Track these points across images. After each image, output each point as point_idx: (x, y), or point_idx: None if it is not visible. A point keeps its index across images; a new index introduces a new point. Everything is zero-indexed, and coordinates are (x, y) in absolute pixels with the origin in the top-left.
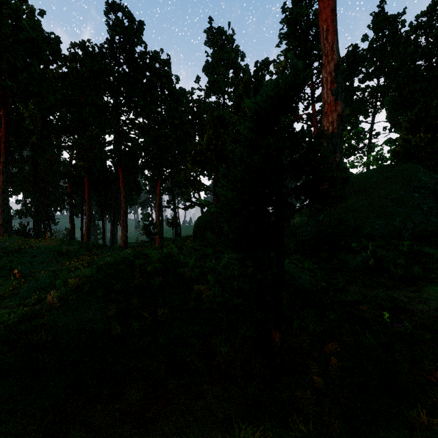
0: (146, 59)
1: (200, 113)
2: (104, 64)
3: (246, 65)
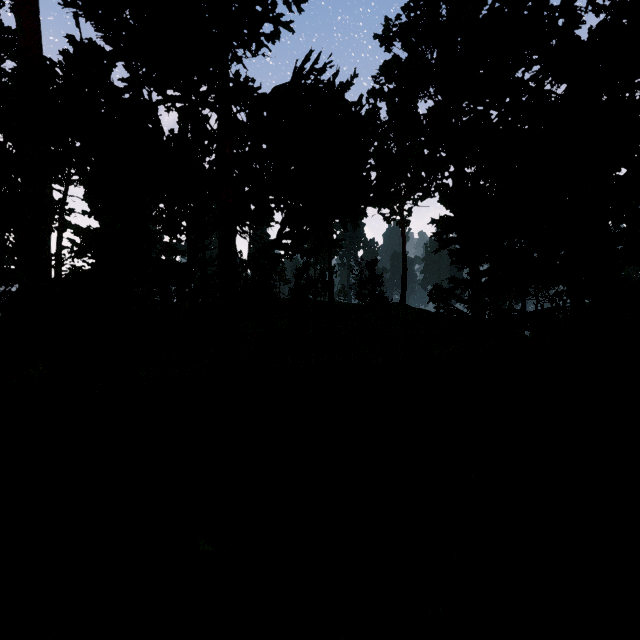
0: None
1: None
2: None
3: None
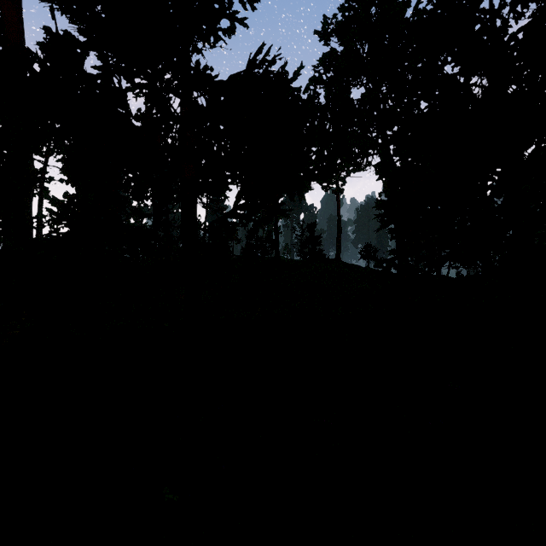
0: None
1: None
2: None
3: None
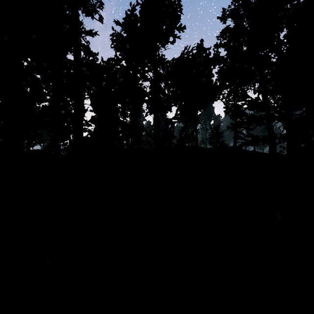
0: None
1: None
2: None
3: None
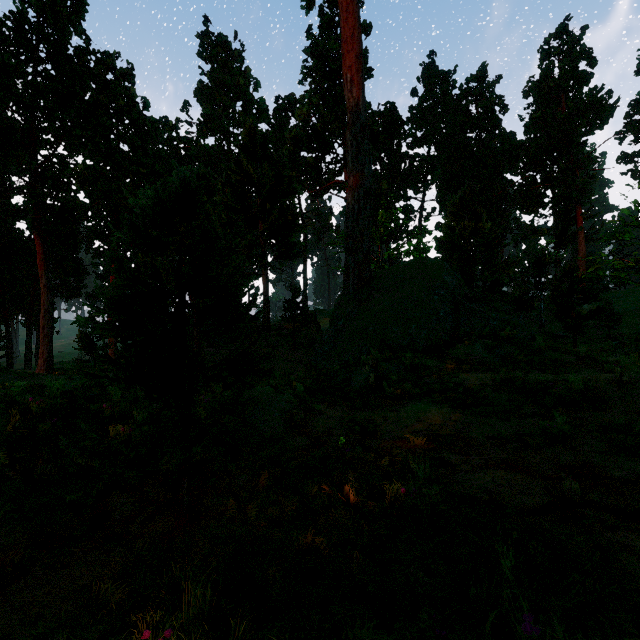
0: (89, 62)
1: (190, 159)
2: (2, 57)
3: (262, 99)
